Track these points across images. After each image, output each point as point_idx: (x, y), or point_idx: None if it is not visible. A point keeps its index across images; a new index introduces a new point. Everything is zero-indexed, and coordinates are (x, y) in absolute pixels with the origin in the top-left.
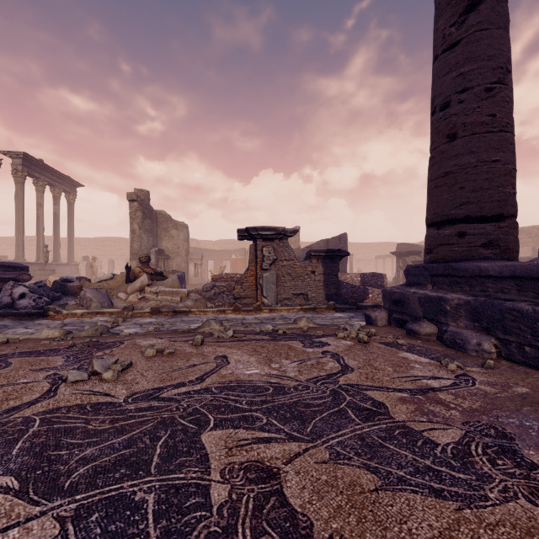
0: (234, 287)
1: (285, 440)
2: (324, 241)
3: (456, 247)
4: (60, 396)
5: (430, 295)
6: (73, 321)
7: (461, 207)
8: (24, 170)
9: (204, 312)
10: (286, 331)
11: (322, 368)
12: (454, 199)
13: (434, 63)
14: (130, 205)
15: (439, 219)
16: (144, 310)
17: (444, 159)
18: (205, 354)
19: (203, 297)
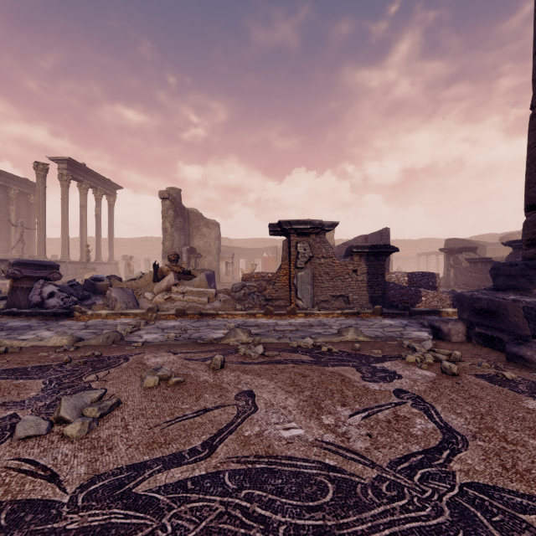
0: (265, 287)
1: None
2: (362, 237)
3: None
4: None
5: None
6: (96, 322)
7: None
8: (68, 174)
9: (232, 315)
10: (332, 348)
11: (409, 432)
12: None
13: None
14: (163, 203)
15: None
16: (169, 312)
17: None
18: (224, 388)
19: (232, 298)
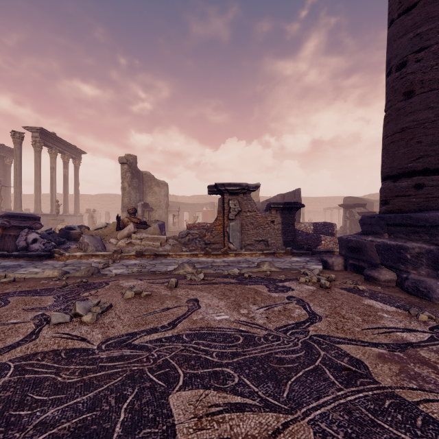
0: (205, 234)
1: (260, 409)
2: (281, 195)
3: (413, 198)
4: (40, 339)
5: (389, 243)
6: (73, 262)
7: (418, 160)
8: (41, 141)
9: (179, 255)
10: (251, 275)
11: (290, 315)
12: (411, 152)
13: (390, 27)
14: (122, 167)
15: (395, 172)
16: (130, 253)
17: (400, 116)
18: (178, 297)
19: (179, 243)
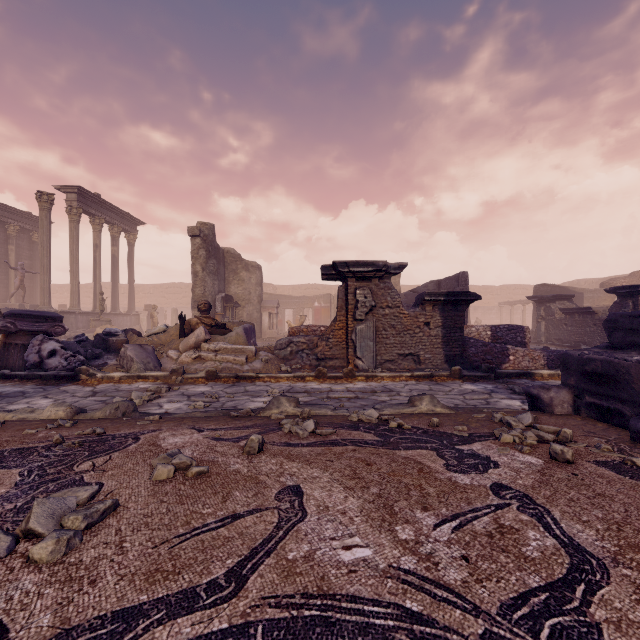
0: (317, 344)
1: None
2: (435, 282)
3: None
4: None
5: None
6: (107, 388)
7: None
8: (78, 207)
9: (276, 378)
10: (403, 423)
11: (521, 553)
12: None
13: None
14: (192, 241)
15: None
16: (197, 374)
17: None
18: (262, 482)
19: (276, 357)
